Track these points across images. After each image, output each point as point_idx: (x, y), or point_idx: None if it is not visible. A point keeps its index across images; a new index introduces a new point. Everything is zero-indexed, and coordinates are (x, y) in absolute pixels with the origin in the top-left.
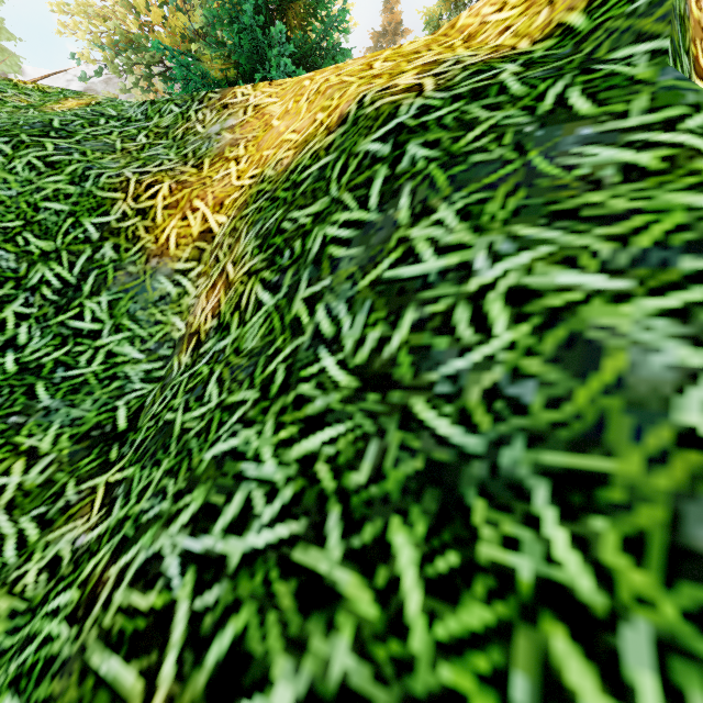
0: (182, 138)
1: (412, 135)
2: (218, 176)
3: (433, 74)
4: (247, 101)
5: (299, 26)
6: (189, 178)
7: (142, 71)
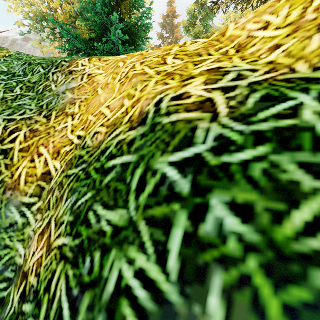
0: (42, 93)
1: (215, 182)
2: (59, 127)
3: (220, 87)
4: (84, 70)
5: (127, 13)
6: (40, 127)
7: (49, 31)
